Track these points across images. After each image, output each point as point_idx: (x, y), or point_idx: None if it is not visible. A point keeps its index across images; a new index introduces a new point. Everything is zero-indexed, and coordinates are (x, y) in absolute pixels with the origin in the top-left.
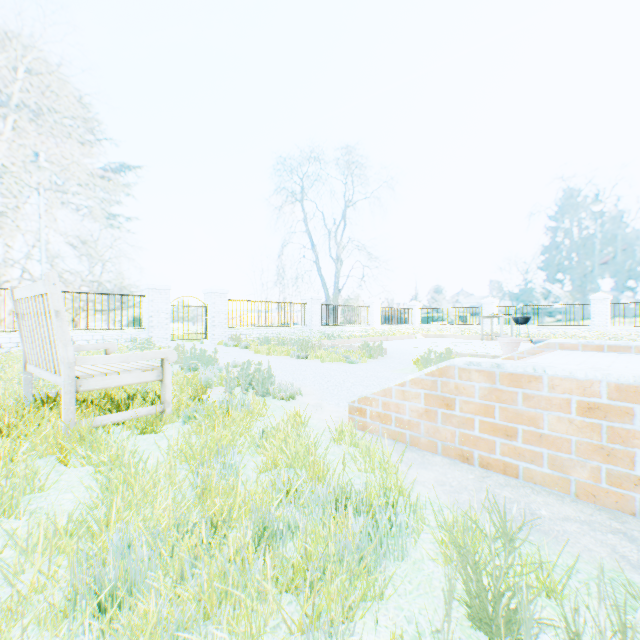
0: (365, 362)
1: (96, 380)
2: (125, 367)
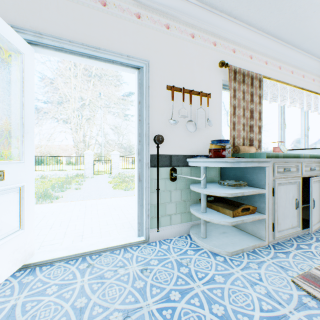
0: (133, 190)
1: None
2: None
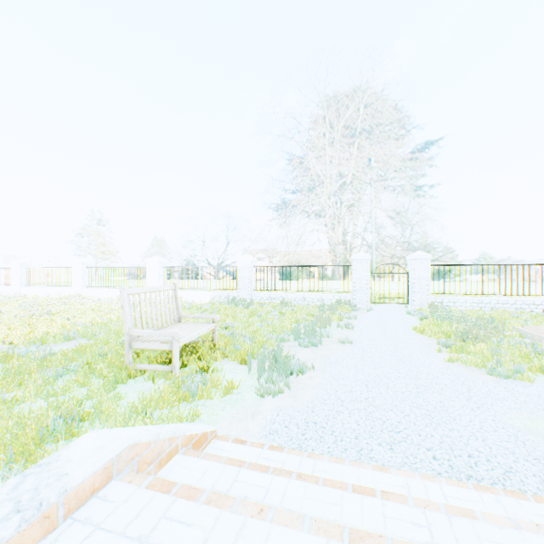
0: (528, 381)
1: (140, 343)
2: (168, 337)
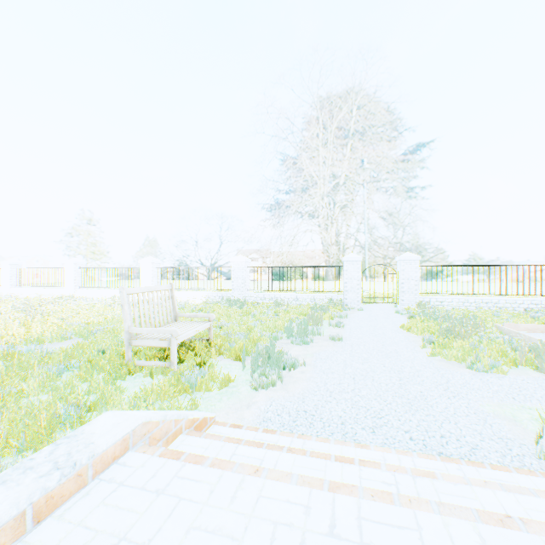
0: (502, 373)
1: (139, 341)
2: (166, 335)
